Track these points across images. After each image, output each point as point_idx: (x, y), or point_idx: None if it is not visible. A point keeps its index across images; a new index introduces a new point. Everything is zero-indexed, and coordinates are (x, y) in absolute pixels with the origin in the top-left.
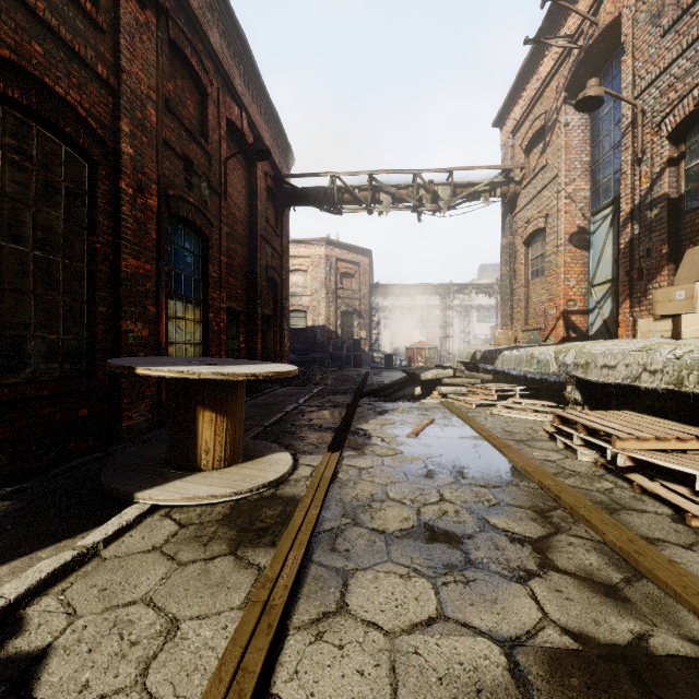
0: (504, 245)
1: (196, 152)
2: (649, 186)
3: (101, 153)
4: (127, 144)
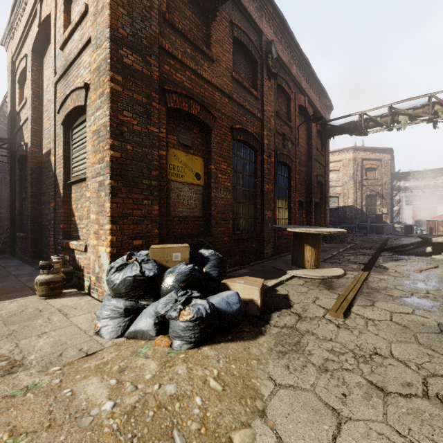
0: None
1: (286, 129)
2: None
3: (258, 147)
4: (265, 139)
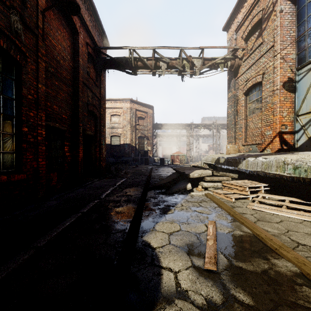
0: (229, 96)
1: None
2: None
3: None
4: None
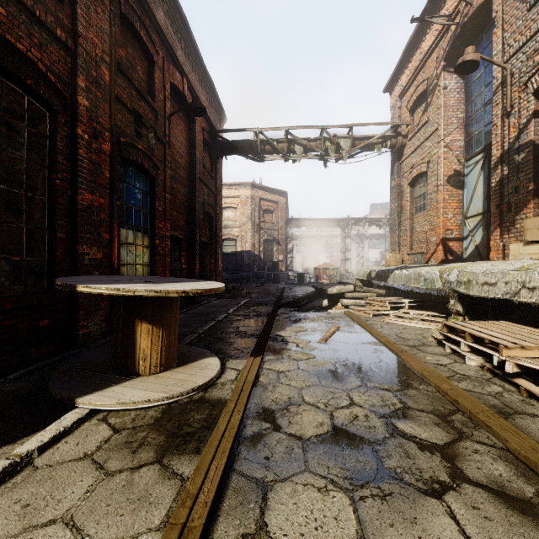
0: (392, 186)
1: (144, 108)
2: (517, 134)
3: (59, 103)
4: (83, 97)
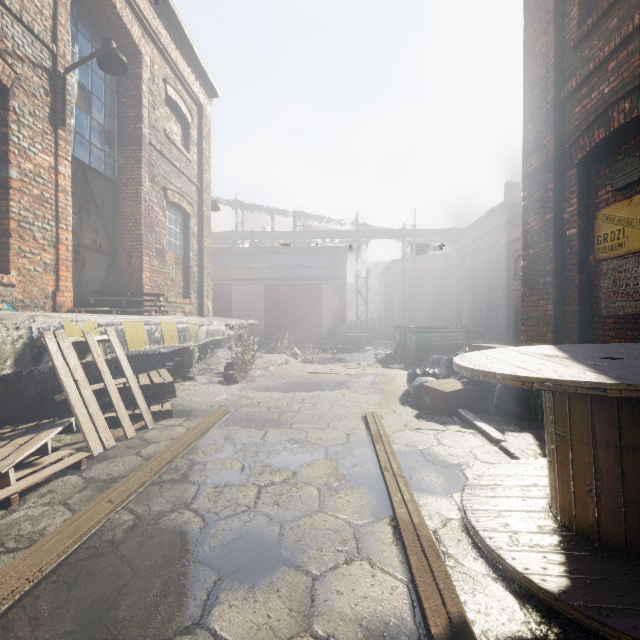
0: None
1: None
2: None
3: None
4: None
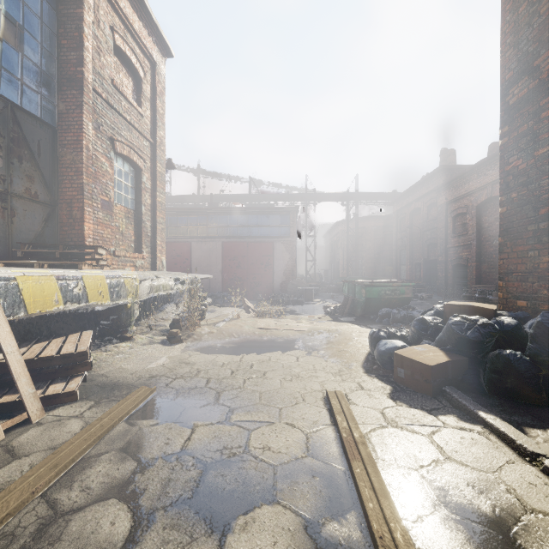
0: None
1: None
2: None
3: None
4: None
